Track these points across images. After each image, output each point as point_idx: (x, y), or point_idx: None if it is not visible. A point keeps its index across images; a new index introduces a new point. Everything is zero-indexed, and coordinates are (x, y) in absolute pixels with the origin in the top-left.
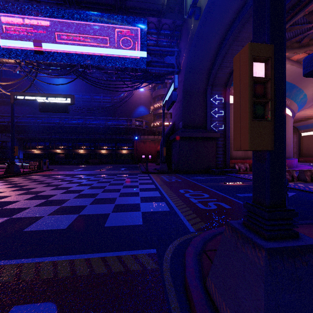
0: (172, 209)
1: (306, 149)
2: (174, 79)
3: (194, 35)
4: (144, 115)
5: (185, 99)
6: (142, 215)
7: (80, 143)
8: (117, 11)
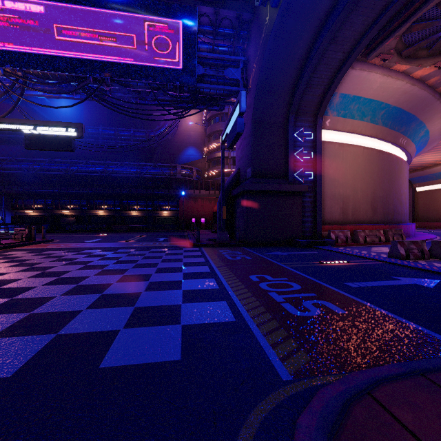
0: (240, 317)
1: (423, 211)
2: (240, 97)
3: (270, 32)
4: (195, 160)
5: (255, 133)
6: (181, 334)
7: (99, 201)
8: None
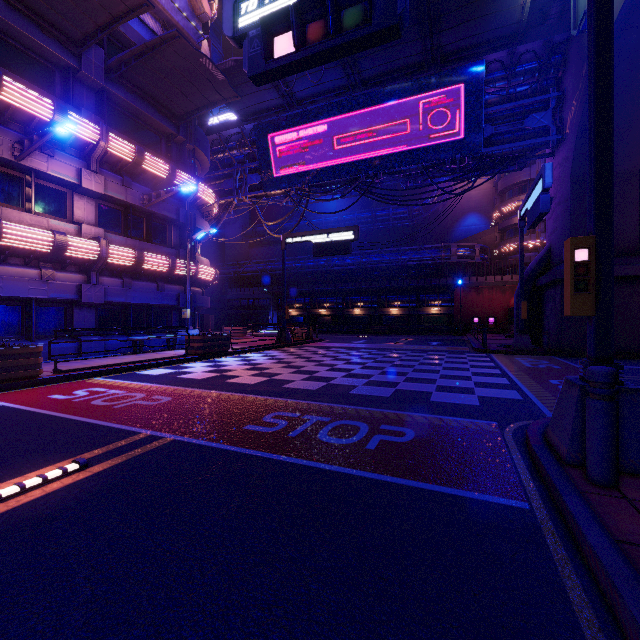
0: (527, 398)
1: None
2: (544, 172)
3: None
4: (477, 233)
5: (576, 195)
6: (477, 398)
7: (355, 297)
8: (427, 70)
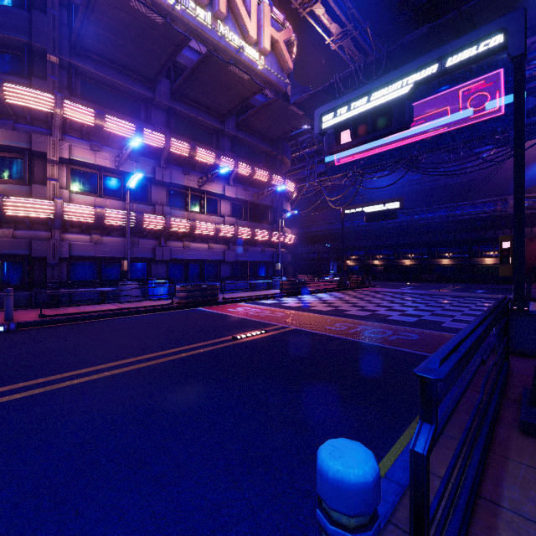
0: None
1: None
2: None
3: None
4: None
5: None
6: None
7: (405, 250)
8: None
